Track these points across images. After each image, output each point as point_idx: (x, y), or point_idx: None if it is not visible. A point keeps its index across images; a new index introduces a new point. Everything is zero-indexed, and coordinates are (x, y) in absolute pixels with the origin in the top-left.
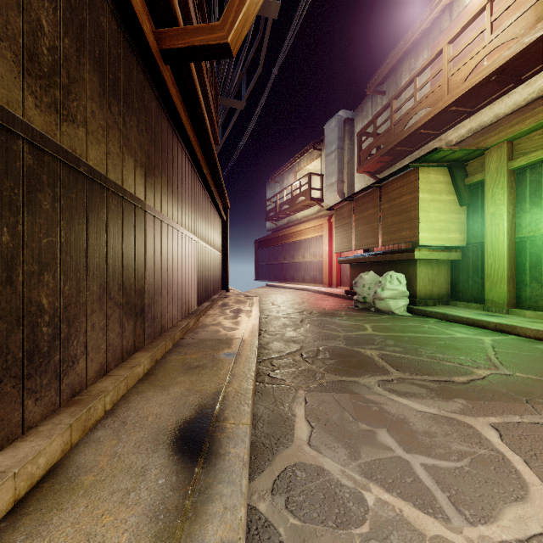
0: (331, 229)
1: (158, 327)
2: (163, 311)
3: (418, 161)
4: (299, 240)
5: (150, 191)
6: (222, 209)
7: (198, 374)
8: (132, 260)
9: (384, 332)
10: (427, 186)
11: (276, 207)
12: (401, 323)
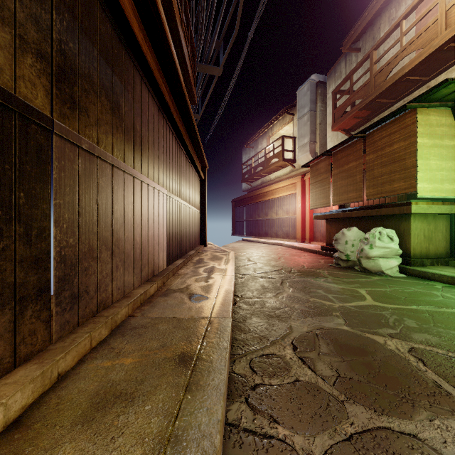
0: (304, 187)
1: (89, 305)
2: (102, 281)
3: (418, 100)
4: (273, 198)
5: (68, 106)
6: (200, 169)
7: (108, 431)
8: (7, 206)
9: (390, 302)
10: (426, 129)
11: (251, 169)
12: (403, 289)
